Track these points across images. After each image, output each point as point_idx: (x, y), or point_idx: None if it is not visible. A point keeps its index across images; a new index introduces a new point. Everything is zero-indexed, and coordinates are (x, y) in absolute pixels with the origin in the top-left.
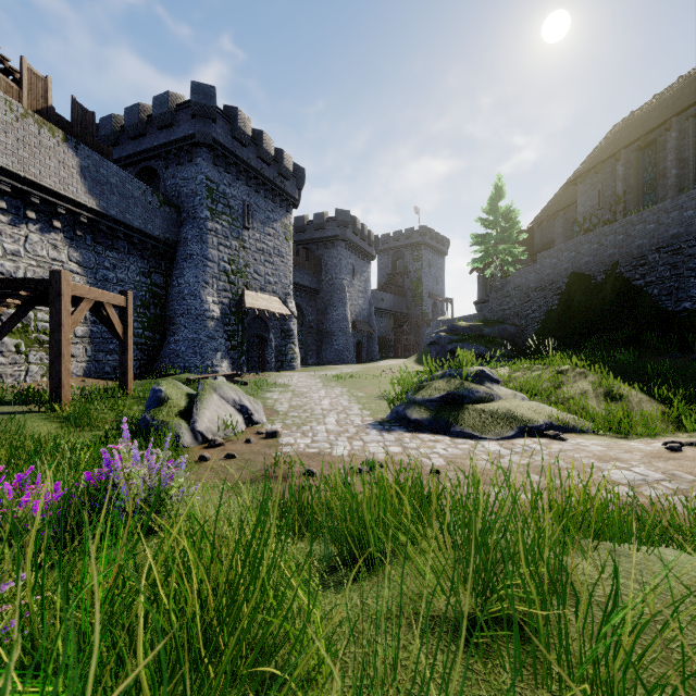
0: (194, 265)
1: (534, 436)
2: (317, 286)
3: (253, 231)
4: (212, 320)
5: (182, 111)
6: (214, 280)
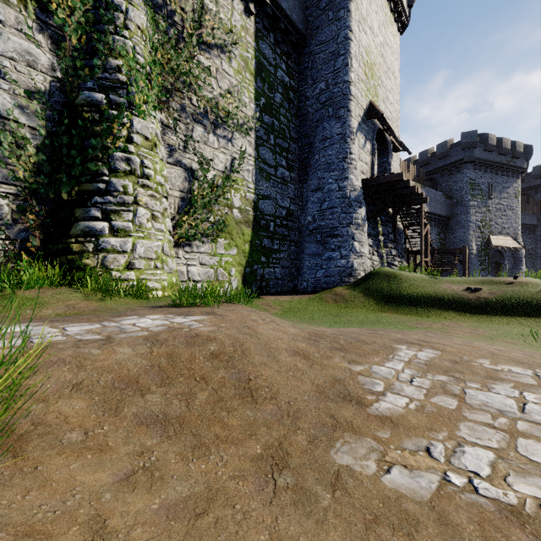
0: (462, 227)
1: None
2: (535, 222)
3: (494, 199)
4: (473, 254)
5: (454, 148)
6: (473, 232)
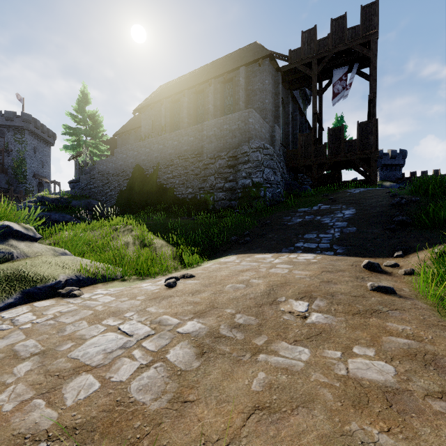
0: None
1: (46, 298)
2: None
3: None
4: None
5: None
6: None
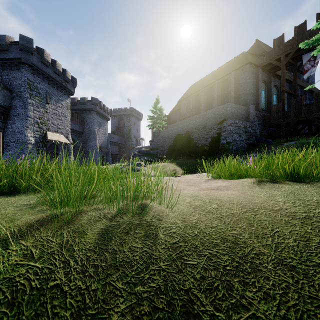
0: (20, 119)
1: None
2: (82, 130)
3: (51, 104)
4: (31, 144)
5: (13, 45)
6: (31, 126)
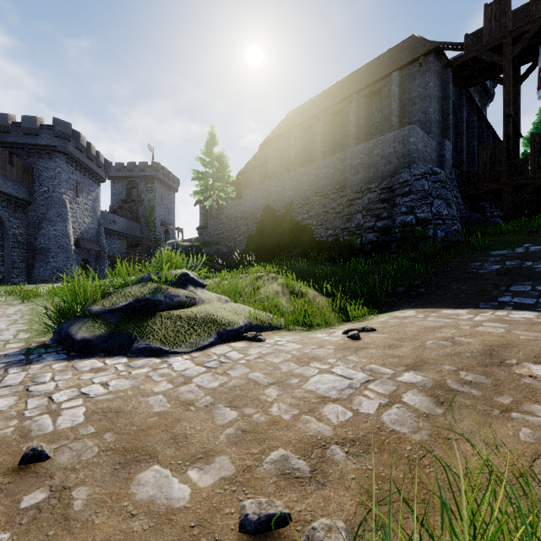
0: None
1: (234, 340)
2: (26, 197)
3: None
4: None
5: None
6: None
